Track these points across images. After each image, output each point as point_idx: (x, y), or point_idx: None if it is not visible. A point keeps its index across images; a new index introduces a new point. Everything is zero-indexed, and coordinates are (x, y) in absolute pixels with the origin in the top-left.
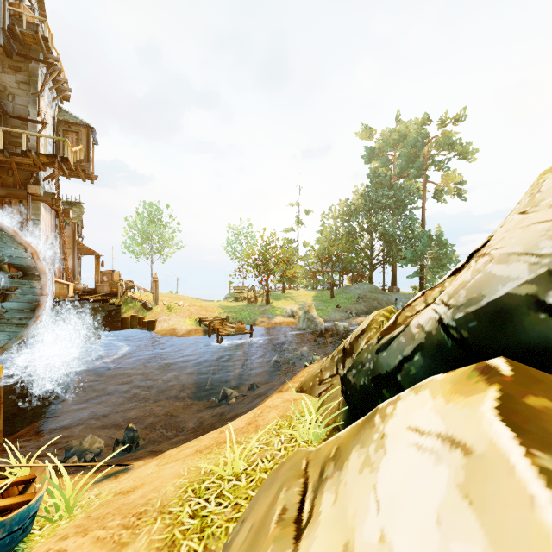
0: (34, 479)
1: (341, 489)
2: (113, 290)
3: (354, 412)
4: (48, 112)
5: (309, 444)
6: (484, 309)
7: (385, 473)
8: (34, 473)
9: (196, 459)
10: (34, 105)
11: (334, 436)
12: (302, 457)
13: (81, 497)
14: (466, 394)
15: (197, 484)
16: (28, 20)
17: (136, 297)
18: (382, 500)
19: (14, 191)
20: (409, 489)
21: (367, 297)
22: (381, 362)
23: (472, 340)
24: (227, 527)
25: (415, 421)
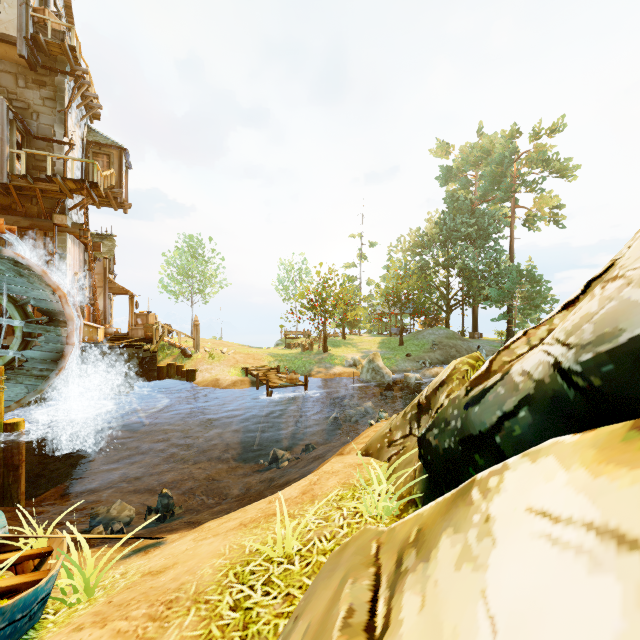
0: (50, 552)
1: (430, 590)
2: (148, 334)
3: (435, 482)
4: (76, 132)
5: (378, 521)
6: (624, 347)
7: (498, 575)
8: (52, 544)
9: (239, 534)
10: (60, 124)
11: (413, 514)
12: (371, 538)
13: (105, 575)
14: (630, 465)
15: (241, 566)
16: (53, 27)
17: (174, 342)
18: (499, 617)
19: (38, 222)
20: (545, 606)
21: (444, 344)
22: (473, 420)
23: (607, 389)
24: (276, 624)
25: (539, 500)
